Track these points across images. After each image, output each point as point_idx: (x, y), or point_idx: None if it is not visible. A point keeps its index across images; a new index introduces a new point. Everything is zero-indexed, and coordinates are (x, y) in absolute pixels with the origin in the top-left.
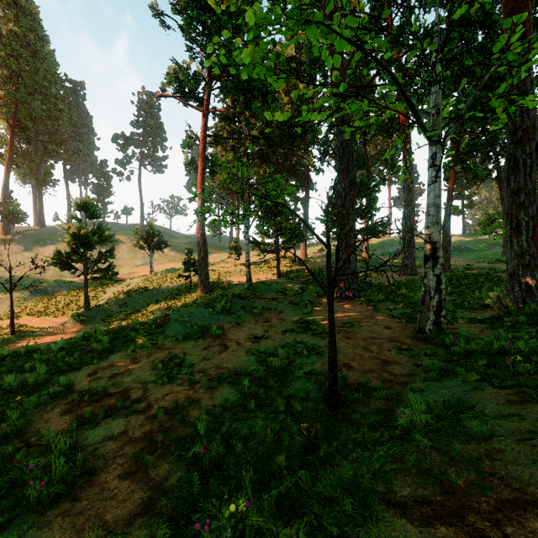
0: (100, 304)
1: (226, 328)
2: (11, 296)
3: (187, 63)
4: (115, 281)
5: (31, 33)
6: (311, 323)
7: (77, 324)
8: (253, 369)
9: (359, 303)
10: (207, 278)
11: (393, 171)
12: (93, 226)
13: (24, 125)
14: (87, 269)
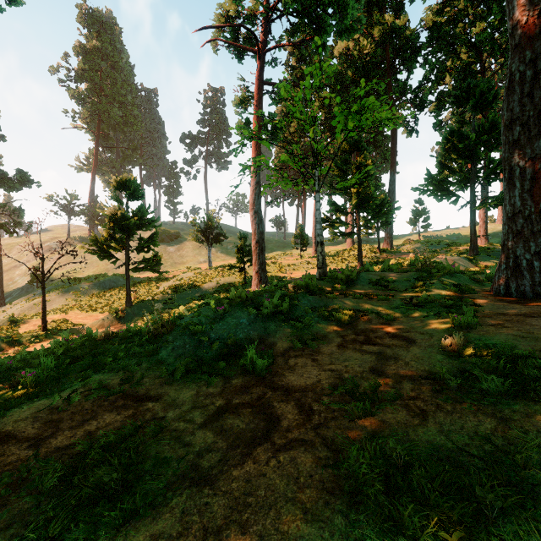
0: (145, 300)
1: (279, 351)
2: (43, 287)
3: None
4: (157, 272)
5: (110, 45)
6: (517, 359)
7: (114, 322)
8: None
9: None
10: (263, 269)
11: None
12: (137, 210)
13: (106, 133)
14: (128, 258)
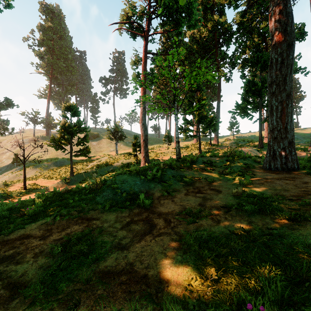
0: (81, 172)
1: (156, 197)
2: (24, 165)
3: (133, 3)
4: (88, 157)
5: (58, 26)
6: (263, 198)
7: (64, 185)
8: (196, 304)
9: (307, 174)
10: (147, 155)
11: (294, 71)
12: (76, 122)
13: (56, 76)
14: (71, 149)
